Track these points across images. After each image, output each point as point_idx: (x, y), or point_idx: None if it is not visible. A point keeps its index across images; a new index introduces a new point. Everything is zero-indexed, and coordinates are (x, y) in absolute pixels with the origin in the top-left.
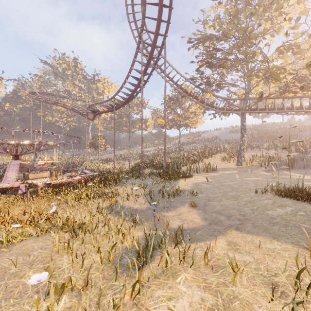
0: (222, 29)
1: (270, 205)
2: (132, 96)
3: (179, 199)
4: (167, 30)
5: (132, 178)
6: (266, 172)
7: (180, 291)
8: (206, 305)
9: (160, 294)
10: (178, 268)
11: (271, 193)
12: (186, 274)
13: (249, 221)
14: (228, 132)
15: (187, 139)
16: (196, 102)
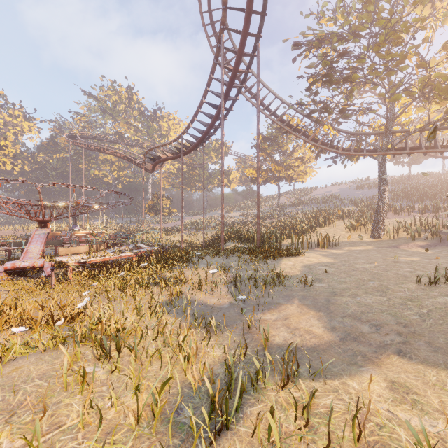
0: (349, 22)
1: None
2: (208, 134)
3: (282, 291)
4: (261, 28)
5: (208, 255)
6: (423, 248)
7: None
8: None
9: None
10: (294, 444)
11: (447, 284)
12: None
13: (420, 338)
14: (354, 188)
15: (290, 199)
16: (305, 140)
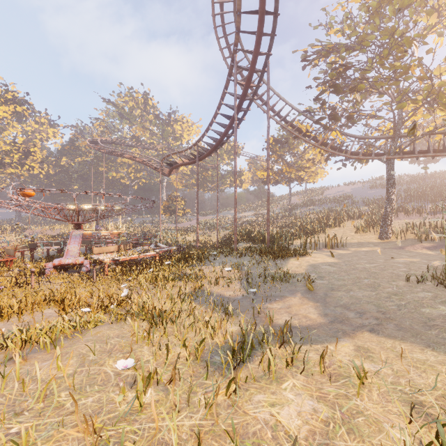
0: (356, 34)
1: (429, 300)
2: (222, 142)
3: (287, 286)
4: (271, 46)
5: (222, 255)
6: (428, 250)
7: (285, 398)
8: (319, 417)
9: (261, 399)
10: (284, 372)
11: (433, 282)
12: (295, 381)
13: (391, 322)
14: (367, 187)
15: (302, 199)
16: (314, 145)
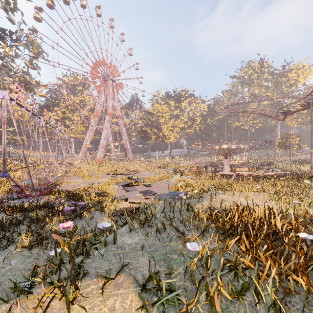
0: None
1: None
2: None
3: None
4: None
5: None
6: None
7: None
8: None
9: None
10: None
11: None
12: None
13: None
14: None
15: None
16: None
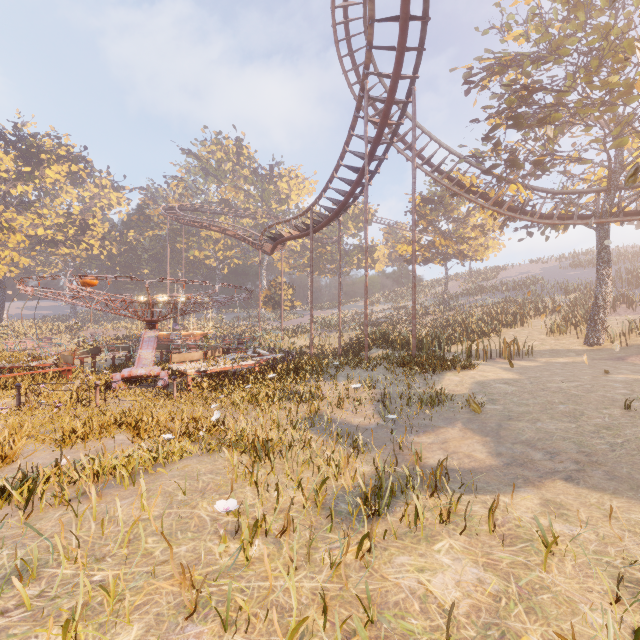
0: (548, 38)
1: None
2: (346, 205)
3: (442, 412)
4: (418, 66)
5: (347, 366)
6: None
7: (439, 563)
8: (487, 589)
9: (405, 562)
10: (437, 530)
11: None
12: (453, 541)
13: (599, 467)
14: (567, 266)
15: (464, 285)
16: (483, 205)
